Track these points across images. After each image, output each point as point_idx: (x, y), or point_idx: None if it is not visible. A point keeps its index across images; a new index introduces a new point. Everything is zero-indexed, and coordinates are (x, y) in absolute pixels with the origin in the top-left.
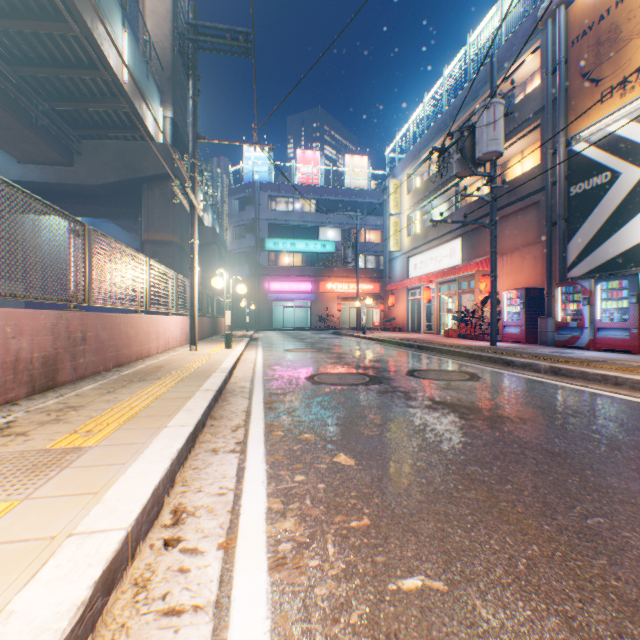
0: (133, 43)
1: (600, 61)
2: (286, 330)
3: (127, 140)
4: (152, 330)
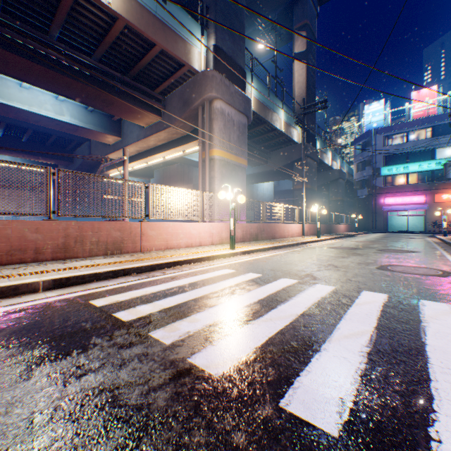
0: (286, 111)
1: None
2: (396, 233)
3: (286, 145)
4: (285, 229)
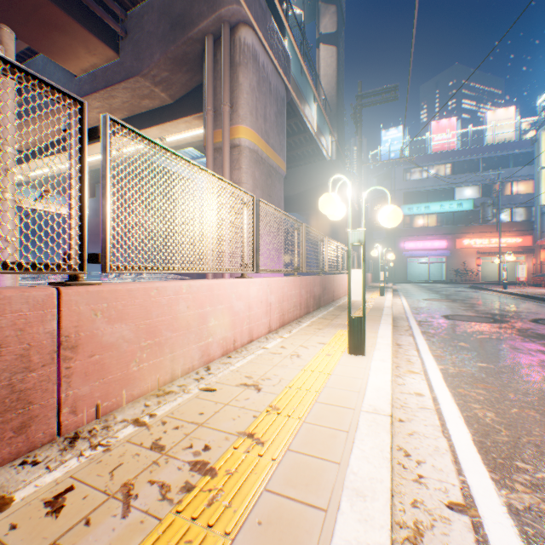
0: (317, 108)
1: None
2: (419, 283)
3: (309, 163)
4: (340, 283)
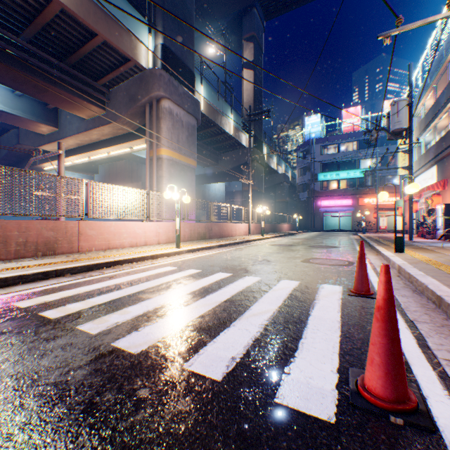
0: (235, 116)
1: None
2: (330, 231)
3: (236, 149)
4: (233, 228)
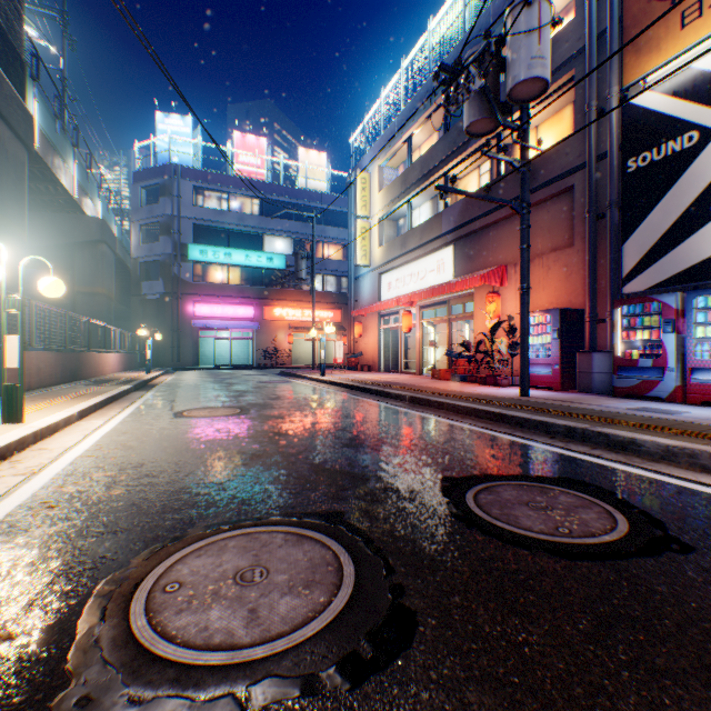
0: None
1: None
2: (218, 369)
3: None
4: None
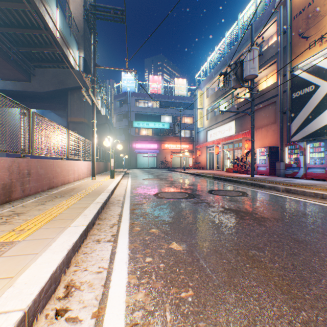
0: (62, 16)
1: (308, 27)
2: (144, 168)
3: (59, 68)
4: (70, 168)
